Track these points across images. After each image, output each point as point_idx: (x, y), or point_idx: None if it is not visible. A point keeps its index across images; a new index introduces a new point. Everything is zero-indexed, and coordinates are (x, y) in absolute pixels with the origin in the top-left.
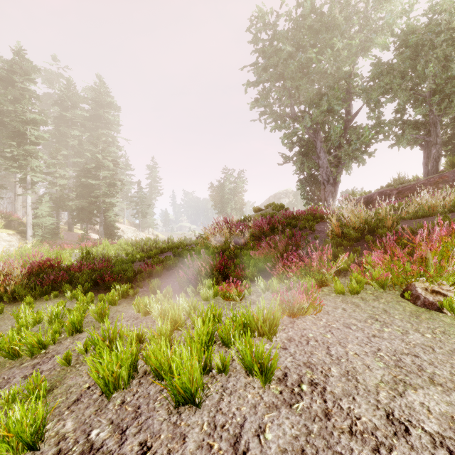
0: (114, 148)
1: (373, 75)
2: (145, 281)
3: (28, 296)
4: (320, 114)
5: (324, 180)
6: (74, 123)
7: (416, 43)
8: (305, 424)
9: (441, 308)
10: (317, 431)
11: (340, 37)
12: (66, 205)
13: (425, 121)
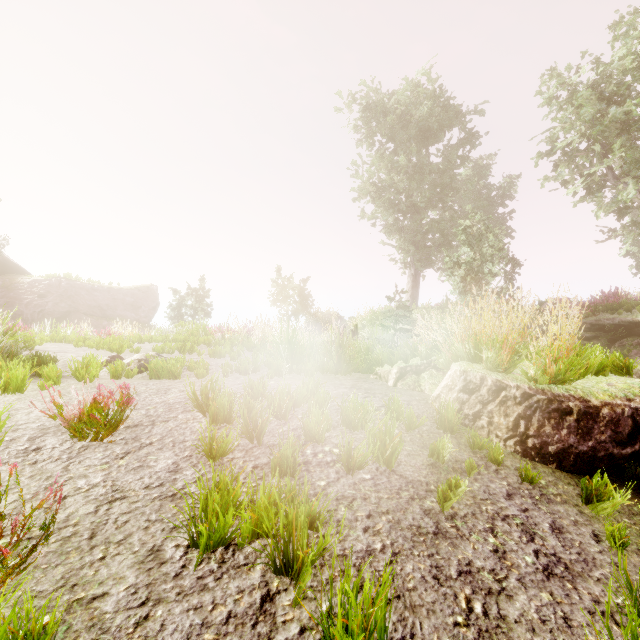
0: None
1: None
2: None
3: None
4: None
5: None
6: None
7: None
8: None
9: None
10: None
11: None
12: None
13: None
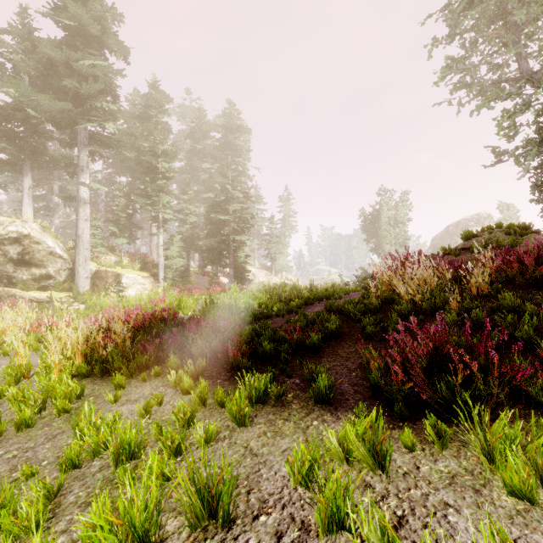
0: (245, 179)
1: None
2: (292, 358)
3: (118, 373)
4: None
5: None
6: (204, 155)
7: None
8: None
9: None
10: None
11: None
12: (196, 245)
13: None
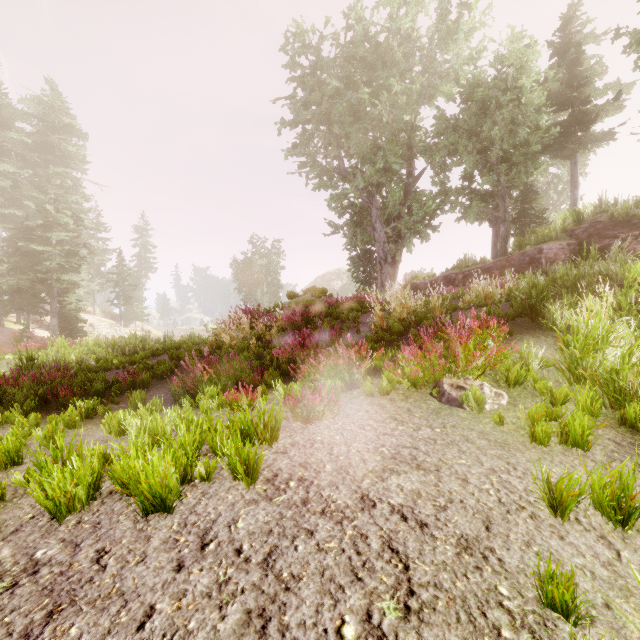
0: (77, 197)
1: (437, 131)
2: (124, 395)
3: None
4: (376, 173)
5: (381, 258)
6: (4, 152)
7: (482, 98)
8: (280, 512)
9: (462, 403)
10: (290, 515)
11: (400, 77)
12: None
13: (494, 193)
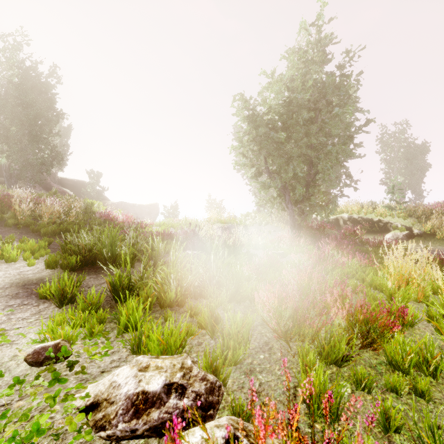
0: None
1: None
2: None
3: None
4: None
5: None
6: None
7: None
8: None
9: None
10: None
11: None
12: None
13: None
